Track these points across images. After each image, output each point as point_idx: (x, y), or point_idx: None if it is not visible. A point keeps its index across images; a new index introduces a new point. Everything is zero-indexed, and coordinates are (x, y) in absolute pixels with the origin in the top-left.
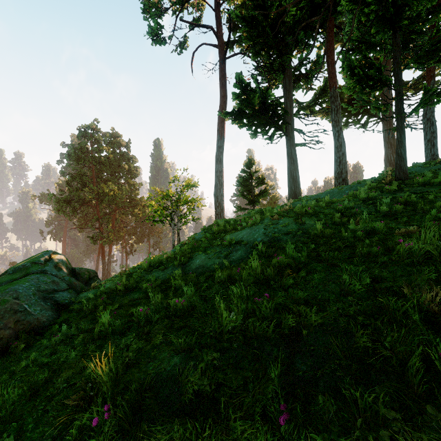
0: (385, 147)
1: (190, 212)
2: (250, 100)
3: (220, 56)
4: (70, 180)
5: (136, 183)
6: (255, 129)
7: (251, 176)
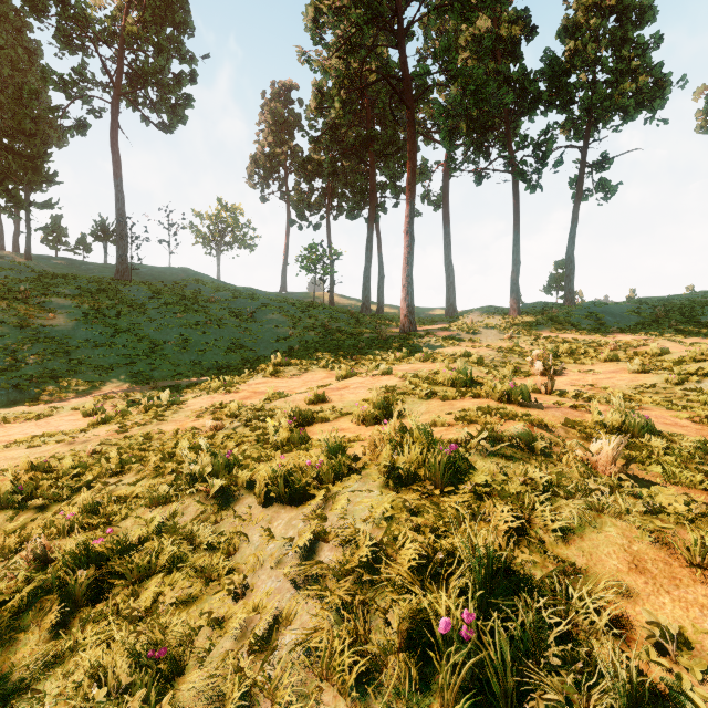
0: None
1: None
2: None
3: None
4: None
5: None
6: None
7: None
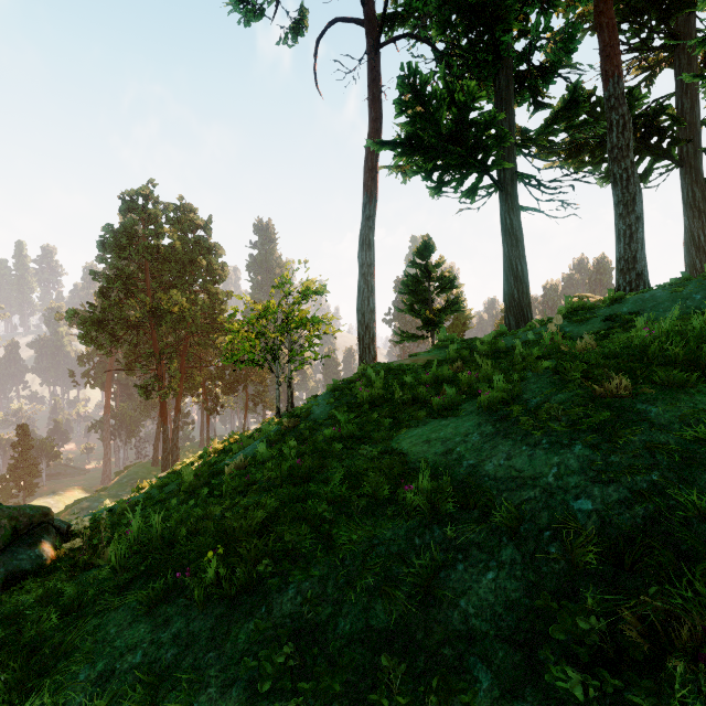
0: (687, 216)
1: (311, 344)
2: (431, 114)
3: (369, 40)
4: (106, 286)
5: (222, 292)
6: (440, 179)
7: (429, 274)
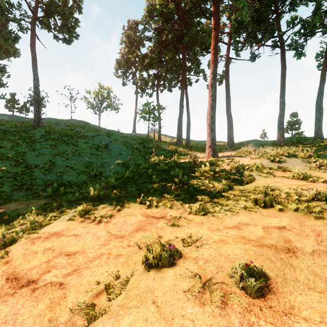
0: None
1: None
2: None
3: None
4: None
5: None
6: None
7: None
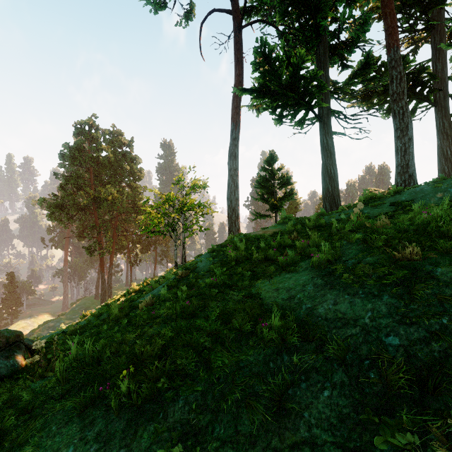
0: (439, 138)
1: (197, 220)
2: (275, 71)
3: (235, 23)
4: (65, 183)
5: (140, 186)
6: (281, 113)
7: (274, 175)
